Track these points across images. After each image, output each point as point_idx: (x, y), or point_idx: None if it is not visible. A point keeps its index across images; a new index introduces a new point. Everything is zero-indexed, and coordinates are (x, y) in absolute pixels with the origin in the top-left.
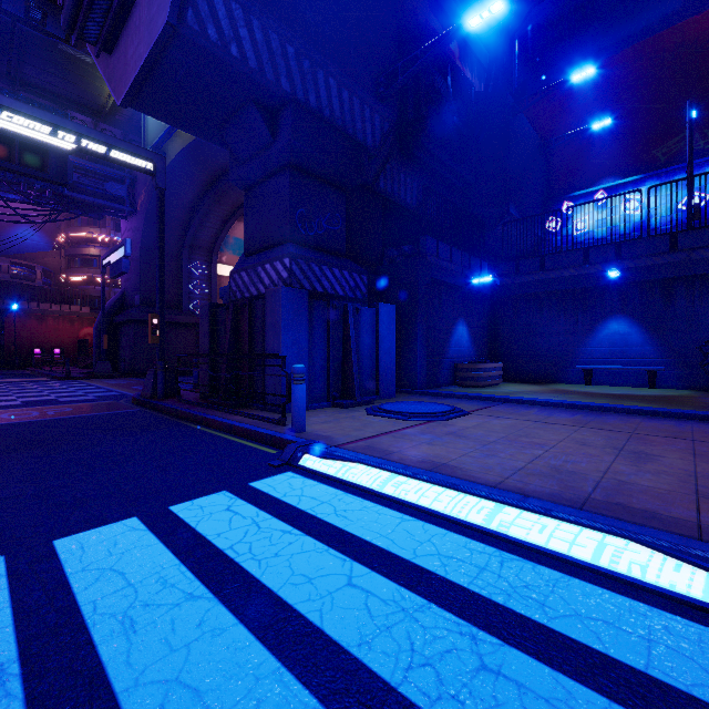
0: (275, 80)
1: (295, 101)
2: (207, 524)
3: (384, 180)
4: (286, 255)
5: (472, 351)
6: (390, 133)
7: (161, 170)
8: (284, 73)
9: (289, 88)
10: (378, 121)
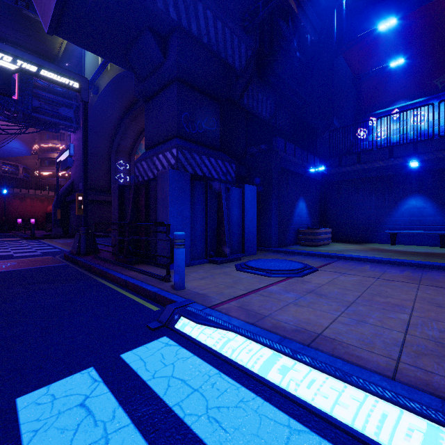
0: (164, 9)
1: (180, 28)
2: (44, 439)
3: (247, 97)
4: (174, 146)
5: (309, 220)
6: (252, 59)
7: (85, 88)
8: (171, 3)
9: (176, 16)
10: (243, 48)
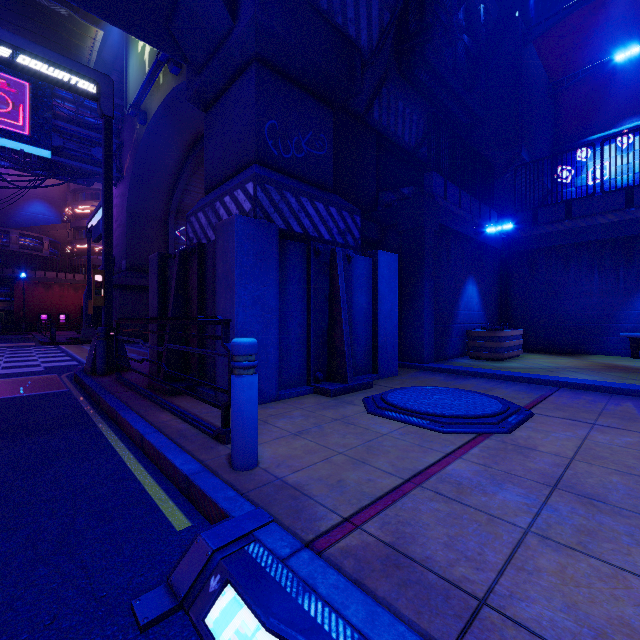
0: None
1: None
2: None
3: (379, 108)
4: (249, 178)
5: (482, 315)
6: (391, 28)
7: (106, 93)
8: None
9: None
10: (376, 8)
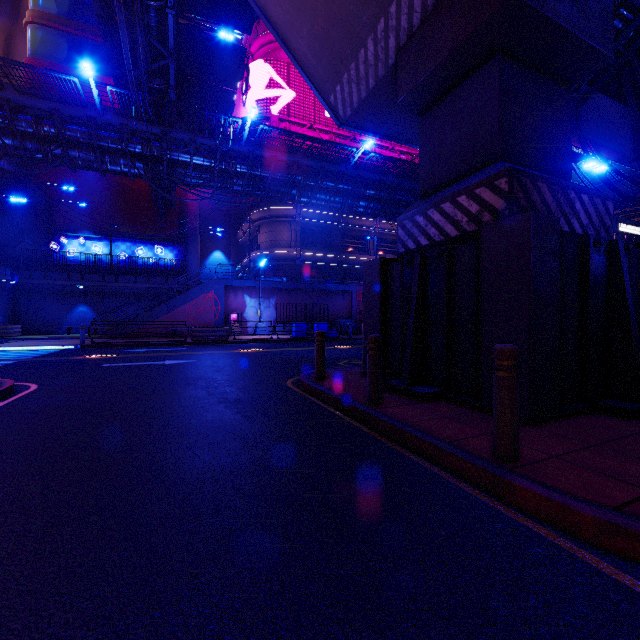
0: None
1: None
2: None
3: None
4: None
5: (1, 319)
6: None
7: None
8: None
9: None
10: None
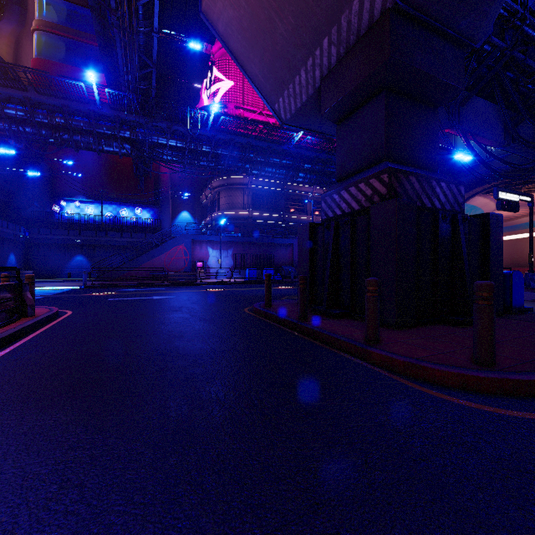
0: None
1: None
2: None
3: None
4: None
5: (17, 266)
6: None
7: None
8: None
9: None
10: None
